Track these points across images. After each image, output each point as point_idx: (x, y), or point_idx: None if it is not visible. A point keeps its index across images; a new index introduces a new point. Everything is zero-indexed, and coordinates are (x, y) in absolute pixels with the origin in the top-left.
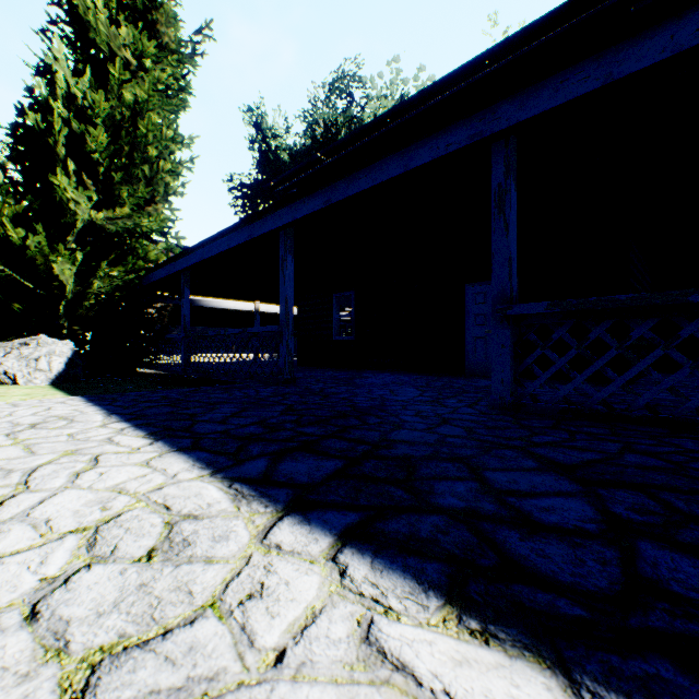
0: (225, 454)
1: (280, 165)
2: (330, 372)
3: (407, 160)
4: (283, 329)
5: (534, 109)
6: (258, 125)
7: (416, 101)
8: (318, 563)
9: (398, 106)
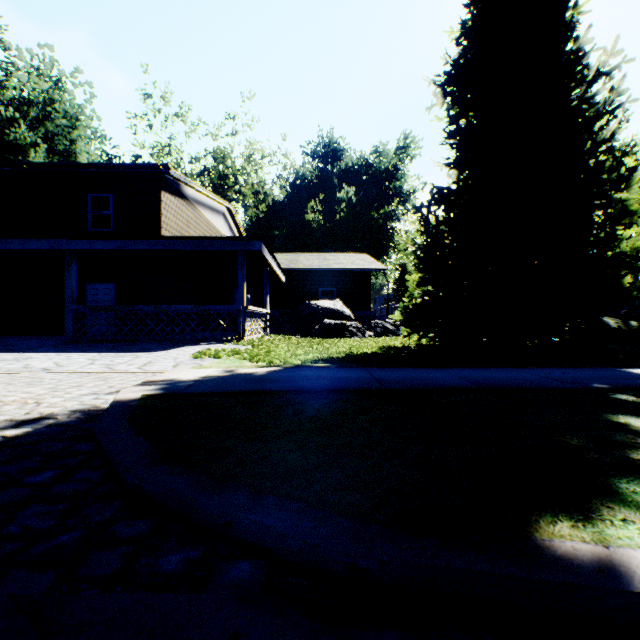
0: None
1: None
2: None
3: (24, 244)
4: None
5: (72, 247)
6: None
7: (49, 165)
8: None
9: (34, 163)
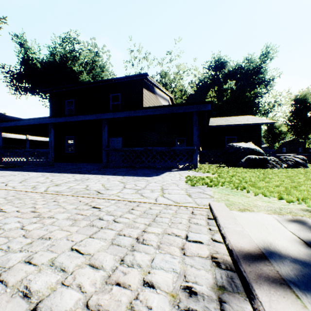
0: (50, 172)
1: (35, 67)
2: (65, 163)
3: (85, 117)
4: (50, 150)
5: (105, 117)
6: (22, 44)
7: (94, 83)
8: (68, 174)
9: (89, 82)
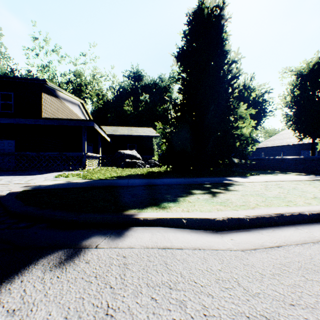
0: None
1: None
2: None
3: None
4: None
5: None
6: None
7: None
8: None
9: None
